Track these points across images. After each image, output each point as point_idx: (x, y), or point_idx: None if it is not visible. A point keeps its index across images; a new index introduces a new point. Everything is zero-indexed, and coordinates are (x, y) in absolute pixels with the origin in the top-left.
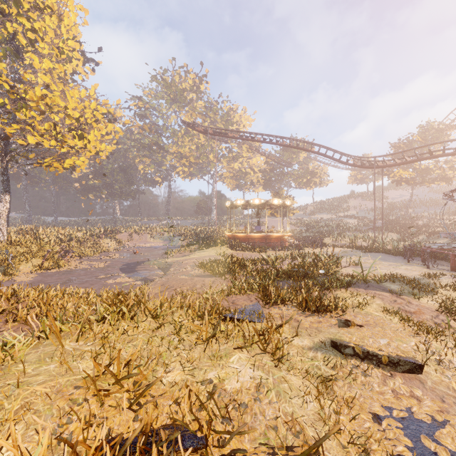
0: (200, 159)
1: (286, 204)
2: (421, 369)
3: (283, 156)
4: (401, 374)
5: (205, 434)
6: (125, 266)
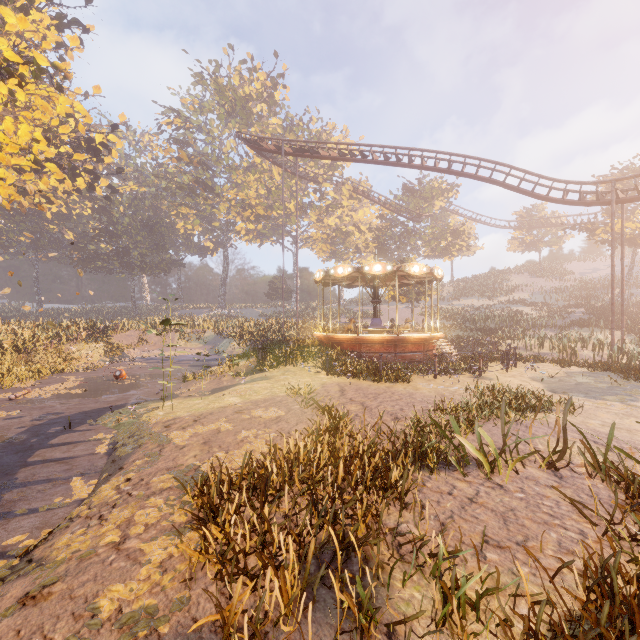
0: (274, 210)
1: (434, 276)
2: None
3: (408, 204)
4: None
5: None
6: (19, 438)
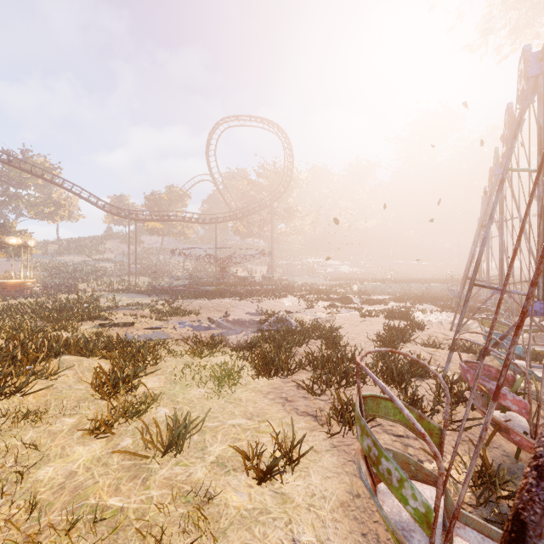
0: None
1: (28, 245)
2: (134, 324)
3: (9, 171)
4: (127, 328)
5: None
6: None
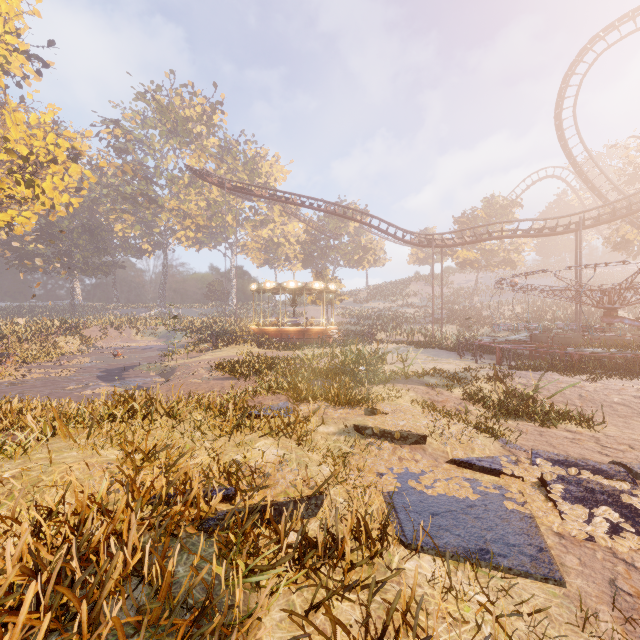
0: (213, 222)
1: (329, 289)
2: (425, 440)
3: (328, 224)
4: (409, 446)
5: (234, 486)
6: (104, 373)
